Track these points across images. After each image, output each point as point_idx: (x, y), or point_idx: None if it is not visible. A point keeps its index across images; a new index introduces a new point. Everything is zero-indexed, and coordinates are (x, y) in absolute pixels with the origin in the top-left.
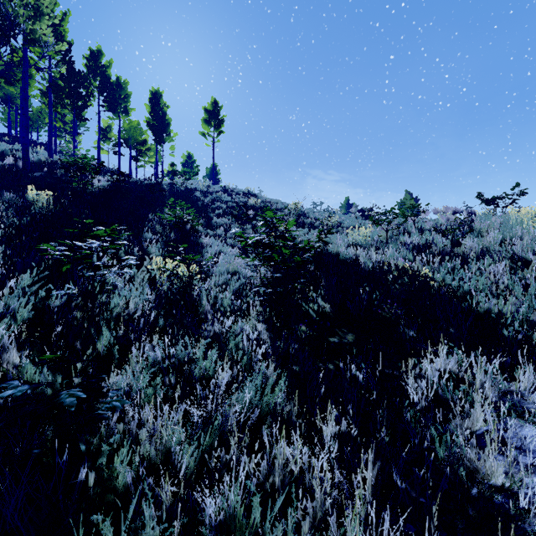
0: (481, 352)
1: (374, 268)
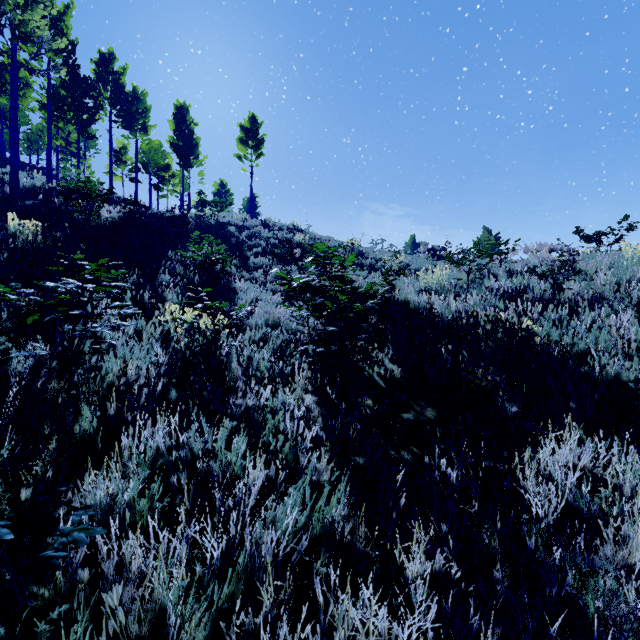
0: (617, 435)
1: (454, 320)
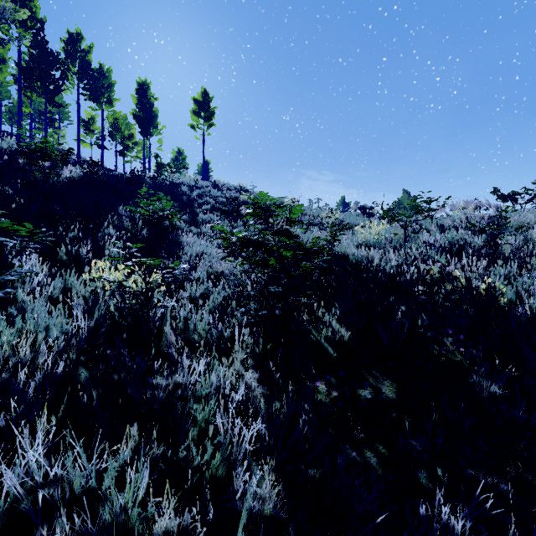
0: None
1: (394, 274)
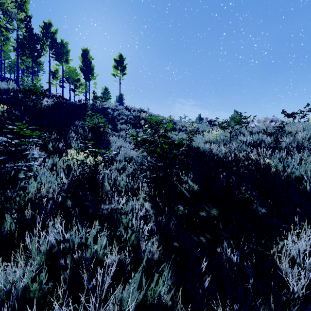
0: None
1: (224, 157)
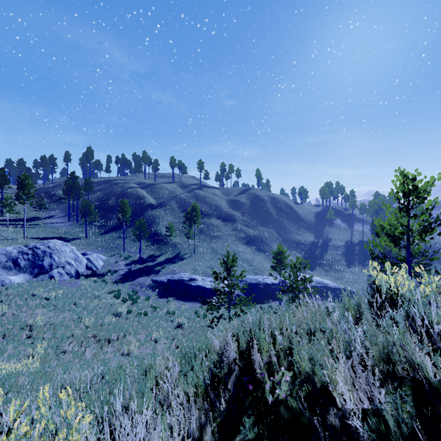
0: None
1: None
